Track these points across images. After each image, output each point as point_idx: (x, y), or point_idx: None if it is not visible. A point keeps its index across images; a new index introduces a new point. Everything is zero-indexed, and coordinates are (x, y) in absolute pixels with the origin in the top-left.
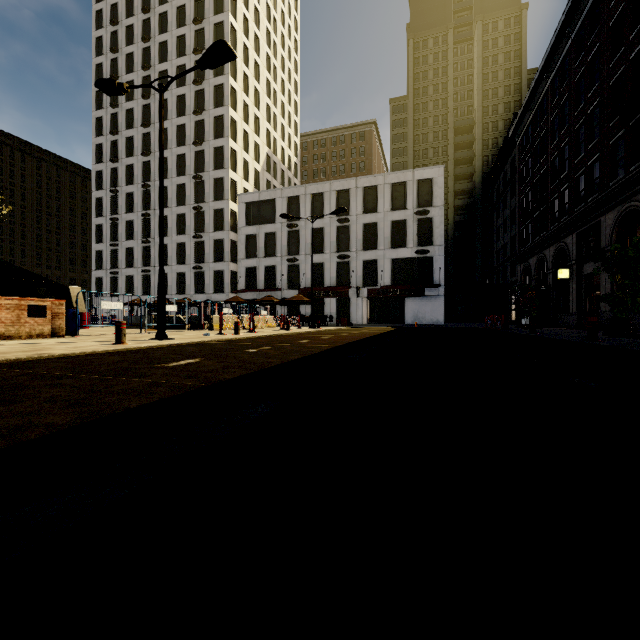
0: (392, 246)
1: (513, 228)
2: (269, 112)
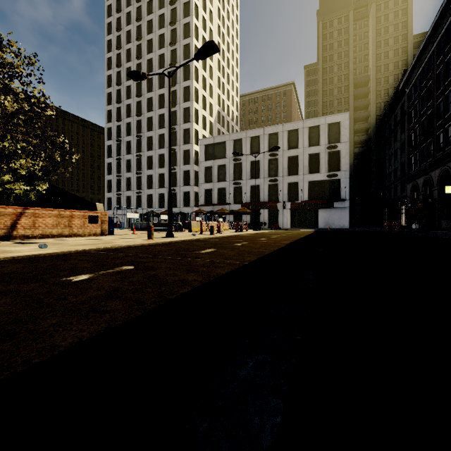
0: (309, 172)
1: (403, 156)
2: (219, 81)
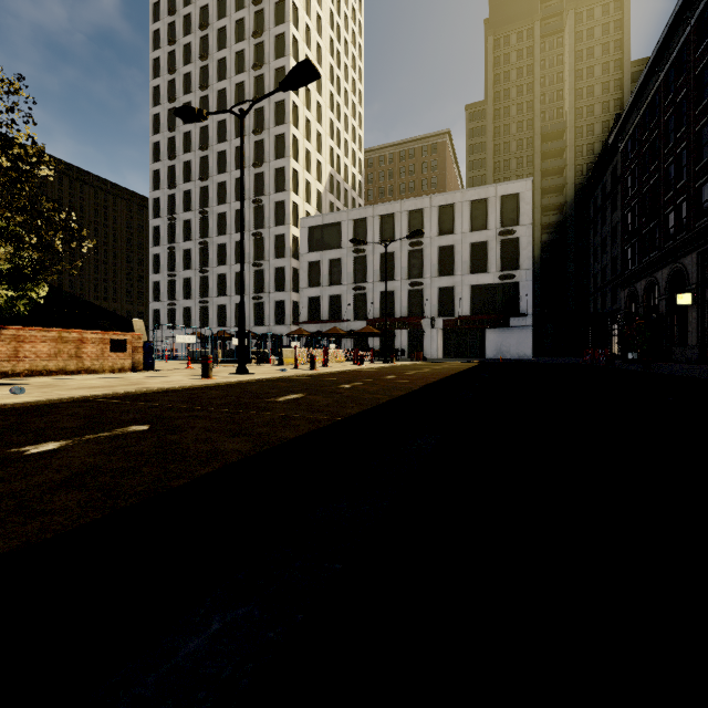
0: (471, 271)
1: (614, 247)
2: (332, 127)
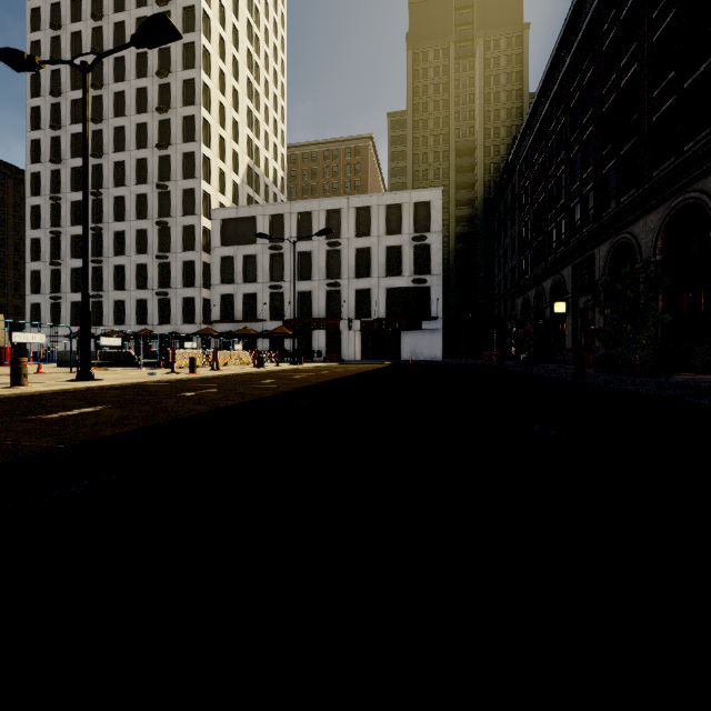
0: (387, 274)
1: (513, 258)
2: (250, 117)
